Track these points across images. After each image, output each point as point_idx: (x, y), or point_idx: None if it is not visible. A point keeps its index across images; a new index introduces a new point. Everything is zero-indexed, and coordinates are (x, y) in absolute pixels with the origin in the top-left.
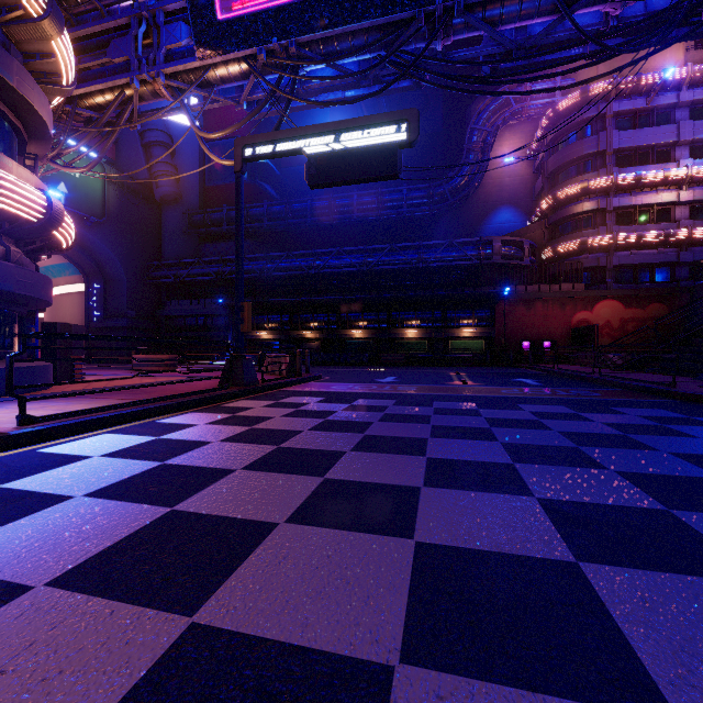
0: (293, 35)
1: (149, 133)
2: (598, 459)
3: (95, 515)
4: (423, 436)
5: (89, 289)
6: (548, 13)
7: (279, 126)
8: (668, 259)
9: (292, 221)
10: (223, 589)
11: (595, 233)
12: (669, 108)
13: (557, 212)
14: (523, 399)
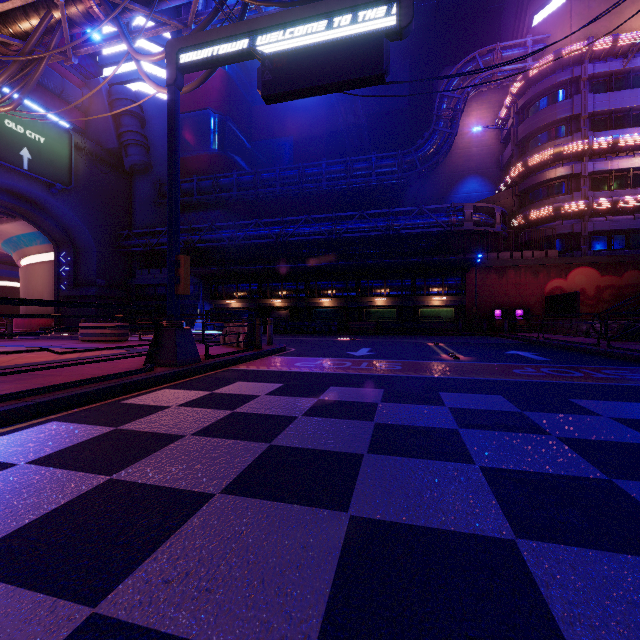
0: None
1: (119, 102)
2: None
3: None
4: (496, 529)
5: (59, 258)
6: None
7: None
8: None
9: (261, 190)
10: None
11: (569, 199)
12: None
13: (528, 179)
14: (562, 386)
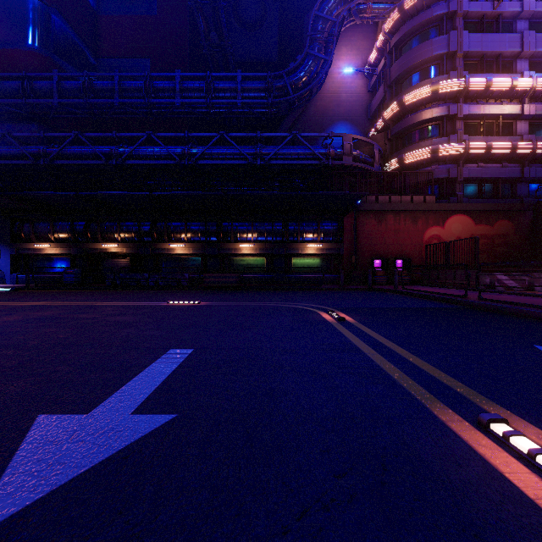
0: None
1: None
2: None
3: None
4: None
5: None
6: None
7: None
8: (513, 174)
9: (93, 101)
10: None
11: (446, 141)
12: (511, 18)
13: (403, 120)
14: None
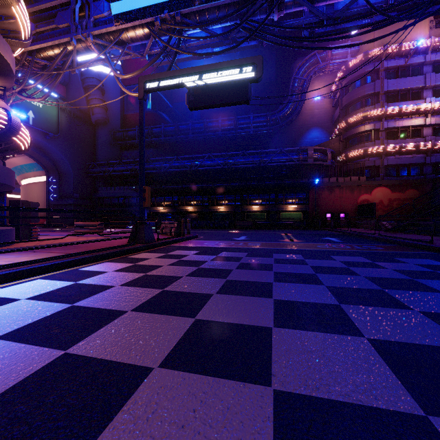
0: (178, 8)
1: (88, 80)
2: (402, 300)
3: None
4: (269, 281)
5: (49, 180)
6: None
7: (169, 70)
8: (419, 161)
9: (180, 136)
10: None
11: (373, 144)
12: (419, 65)
13: (348, 131)
14: (333, 252)
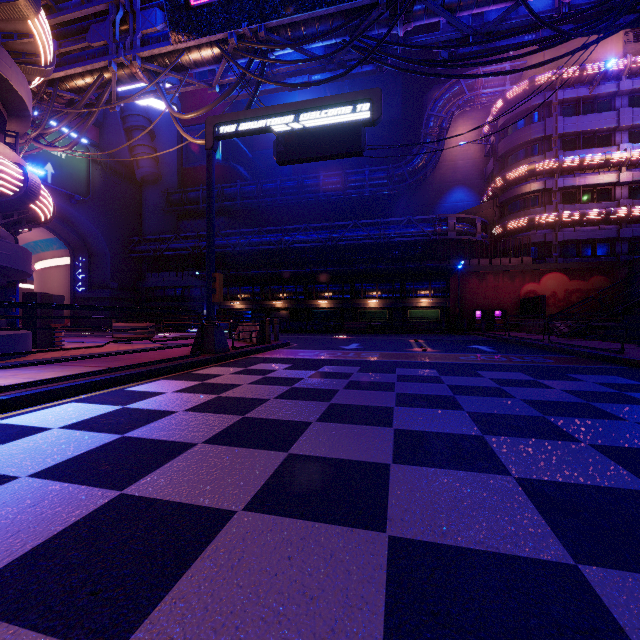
0: (262, 20)
1: (131, 118)
2: (568, 430)
3: (34, 501)
4: (388, 405)
5: (75, 262)
6: (504, 0)
7: (249, 107)
8: (609, 235)
9: (263, 200)
10: (161, 608)
11: (542, 211)
12: (610, 96)
13: (507, 192)
14: (481, 365)
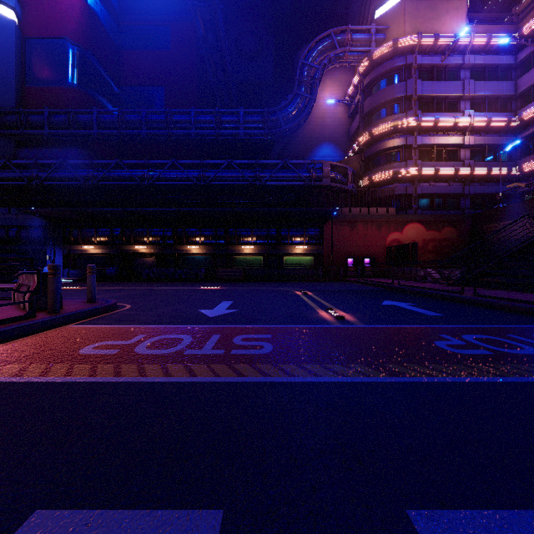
0: None
1: None
2: None
3: None
4: None
5: None
6: None
7: None
8: (456, 191)
9: (125, 131)
10: None
11: (404, 165)
12: (456, 68)
13: (372, 146)
14: None
